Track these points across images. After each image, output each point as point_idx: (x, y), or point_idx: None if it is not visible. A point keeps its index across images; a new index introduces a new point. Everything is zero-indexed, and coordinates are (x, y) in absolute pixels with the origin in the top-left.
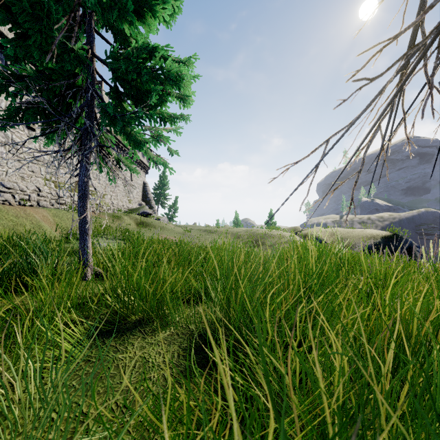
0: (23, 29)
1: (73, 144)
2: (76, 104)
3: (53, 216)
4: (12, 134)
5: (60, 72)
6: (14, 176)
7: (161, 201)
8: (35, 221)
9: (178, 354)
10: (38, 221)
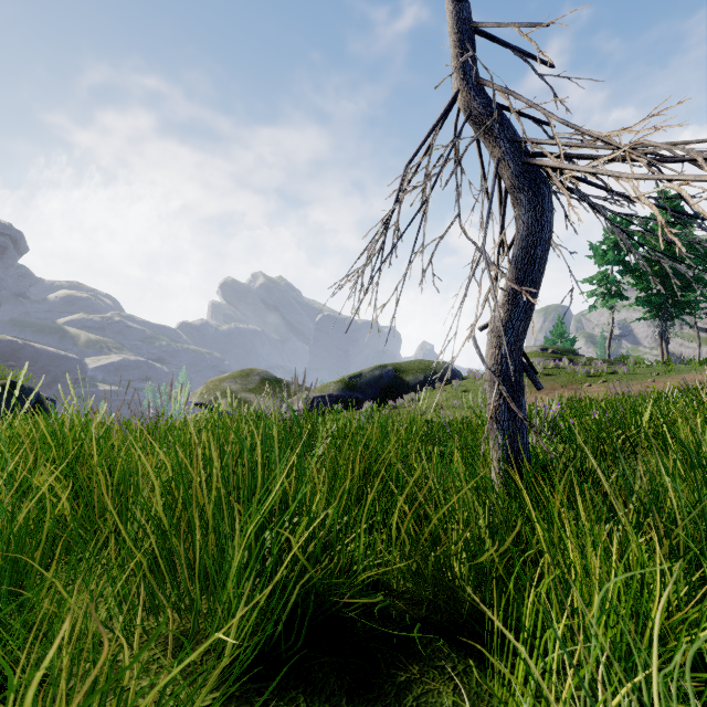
0: None
1: None
2: None
3: None
4: None
5: None
6: None
7: None
8: None
9: None
10: None
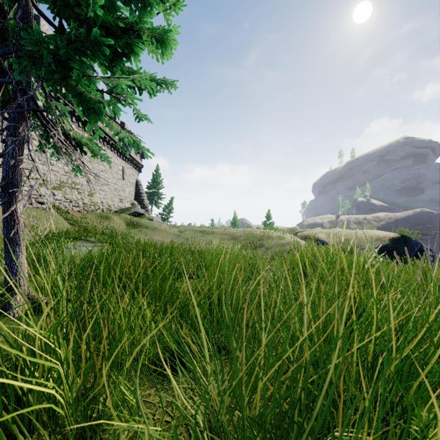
0: None
1: None
2: None
3: (28, 216)
4: None
5: None
6: None
7: (155, 200)
8: (1, 222)
9: None
10: None
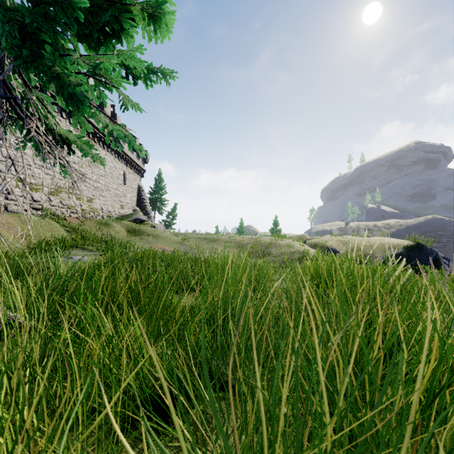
0: None
1: None
2: None
3: (21, 223)
4: None
5: None
6: None
7: (158, 206)
8: None
9: None
10: None
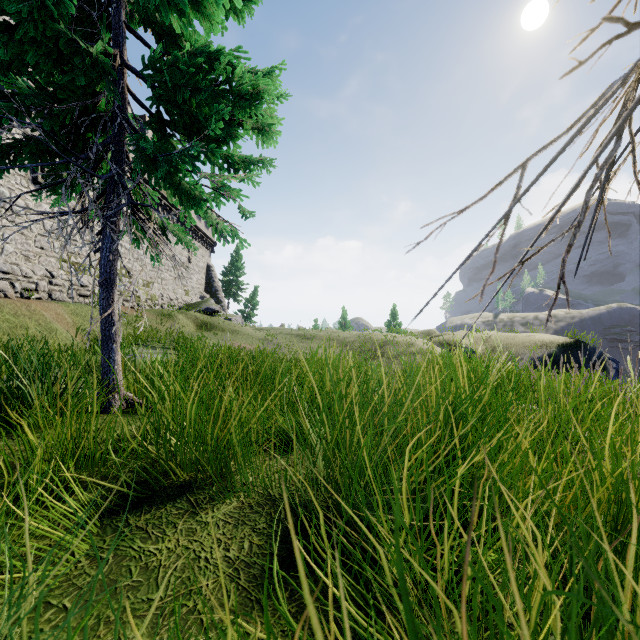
0: (6, 15)
1: (91, 201)
2: (96, 138)
3: (71, 314)
4: (10, 192)
5: (71, 89)
6: (14, 255)
7: (234, 292)
8: (43, 322)
9: (250, 543)
10: (49, 321)
